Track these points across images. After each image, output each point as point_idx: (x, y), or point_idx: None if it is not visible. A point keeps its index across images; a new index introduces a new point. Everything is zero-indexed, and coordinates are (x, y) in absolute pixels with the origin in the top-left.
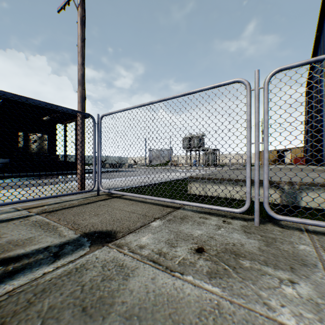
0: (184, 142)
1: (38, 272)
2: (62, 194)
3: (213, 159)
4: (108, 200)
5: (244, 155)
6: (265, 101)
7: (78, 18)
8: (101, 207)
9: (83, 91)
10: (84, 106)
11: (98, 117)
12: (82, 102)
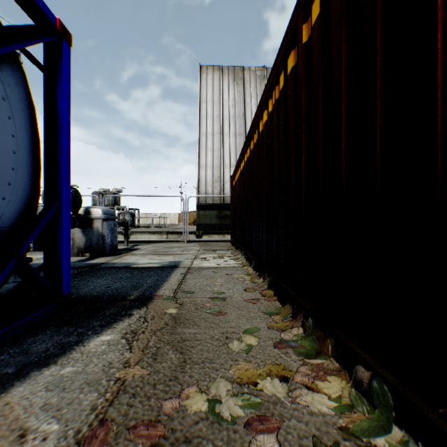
0: (93, 198)
1: None
2: None
3: (130, 220)
4: None
5: (170, 215)
6: (103, 205)
7: None
8: None
9: None
10: None
11: None
12: None
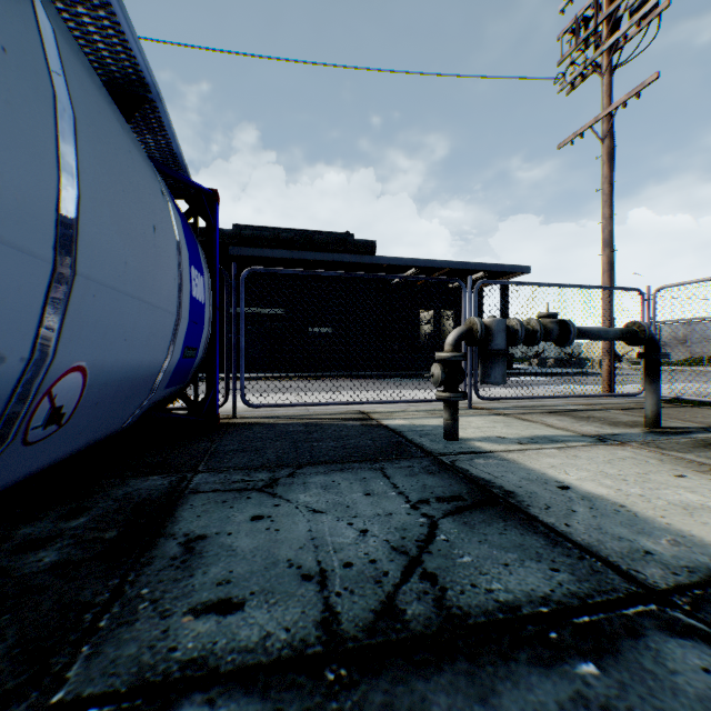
0: None
1: (710, 435)
2: (608, 394)
3: None
4: (679, 408)
5: None
6: None
7: (603, 154)
8: (685, 413)
9: (610, 255)
10: (611, 276)
11: (647, 290)
12: (608, 270)
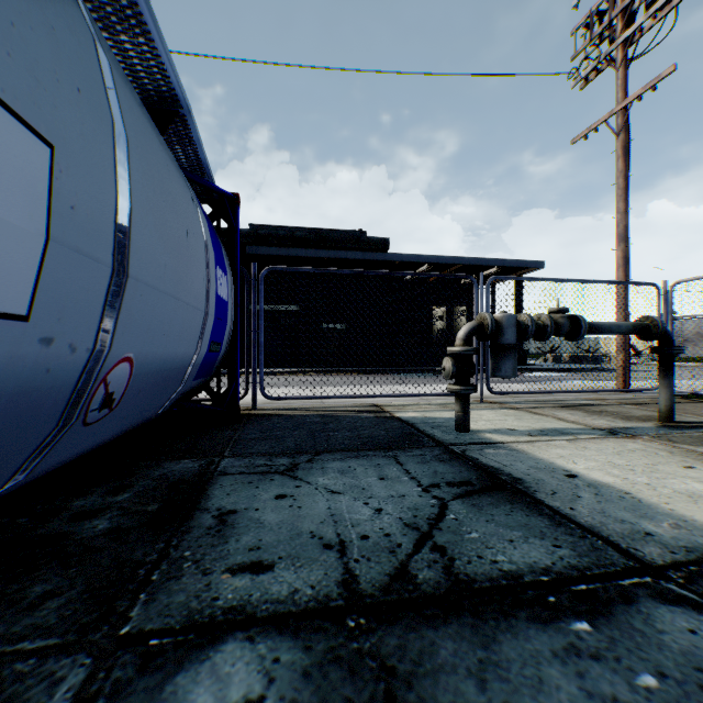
0: None
1: None
2: (622, 389)
3: None
4: (696, 403)
5: None
6: None
7: (618, 148)
8: (702, 408)
9: (624, 249)
10: (626, 270)
11: (663, 284)
12: (623, 265)
